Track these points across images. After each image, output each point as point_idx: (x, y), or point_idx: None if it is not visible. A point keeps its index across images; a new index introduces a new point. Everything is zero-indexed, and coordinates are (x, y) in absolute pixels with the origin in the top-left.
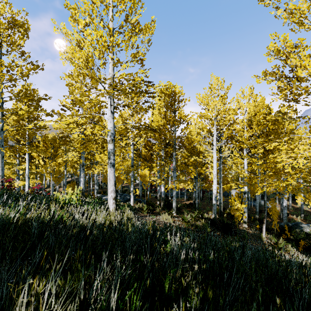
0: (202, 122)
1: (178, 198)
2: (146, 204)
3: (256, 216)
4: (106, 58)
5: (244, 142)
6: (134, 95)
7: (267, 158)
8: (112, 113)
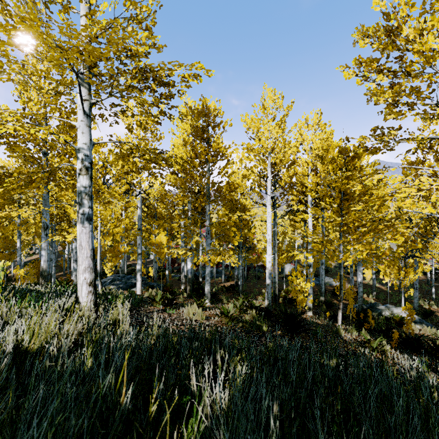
0: (251, 158)
1: (212, 278)
2: (164, 290)
3: (322, 298)
4: (75, 11)
5: (313, 188)
6: (131, 81)
7: (347, 210)
8: (88, 117)
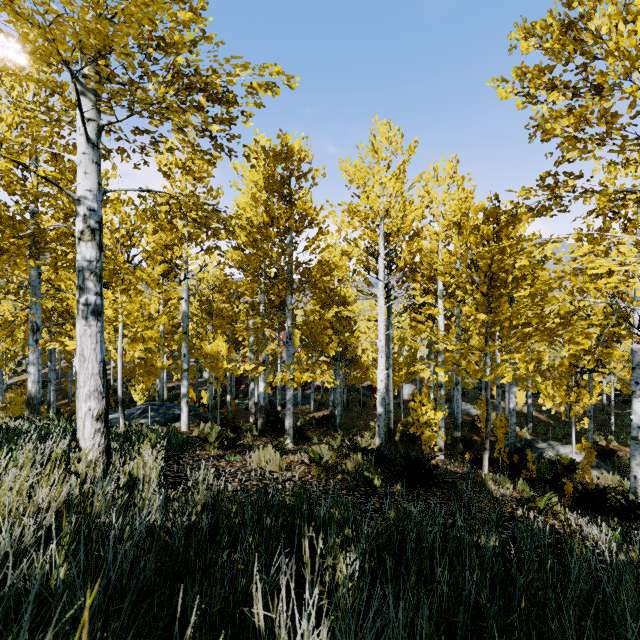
0: (354, 224)
1: (296, 406)
2: (223, 425)
3: (457, 434)
4: None
5: (447, 271)
6: (165, 90)
7: (498, 303)
8: (94, 147)
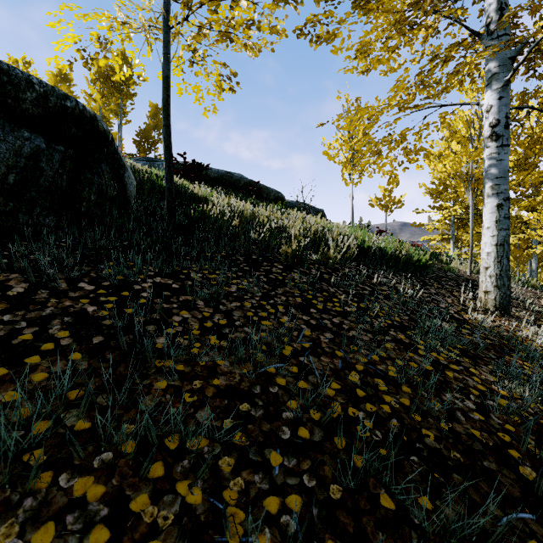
0: None
1: None
2: None
3: None
4: None
5: None
6: None
7: None
8: None
